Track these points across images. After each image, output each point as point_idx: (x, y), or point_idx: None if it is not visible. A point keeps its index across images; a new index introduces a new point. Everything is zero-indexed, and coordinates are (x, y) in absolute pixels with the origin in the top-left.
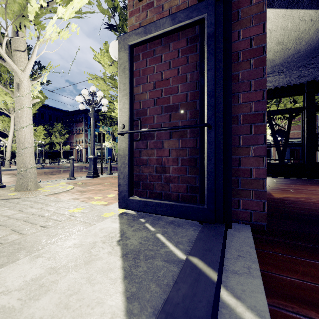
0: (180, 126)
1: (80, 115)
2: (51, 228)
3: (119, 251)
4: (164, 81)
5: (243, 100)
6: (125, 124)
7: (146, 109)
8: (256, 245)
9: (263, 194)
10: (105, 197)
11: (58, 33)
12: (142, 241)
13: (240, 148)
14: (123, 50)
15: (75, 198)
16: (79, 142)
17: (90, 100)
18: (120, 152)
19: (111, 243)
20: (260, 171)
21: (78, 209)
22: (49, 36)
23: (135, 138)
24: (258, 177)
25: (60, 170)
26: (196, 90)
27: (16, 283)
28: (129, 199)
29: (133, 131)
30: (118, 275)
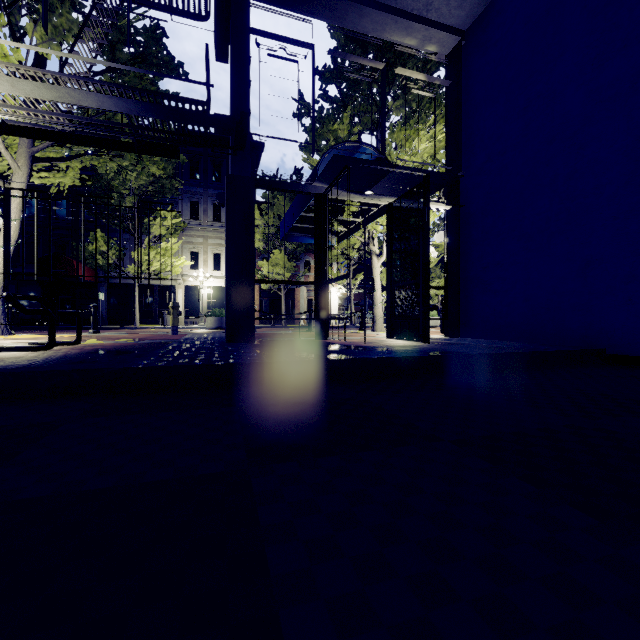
0: None
1: None
2: None
3: None
4: None
5: None
6: None
7: None
8: None
9: None
10: None
11: None
12: None
13: None
14: None
15: None
16: None
17: None
18: None
19: None
20: None
21: None
22: None
23: None
24: None
25: None
26: None
27: None
28: None
29: None
30: None
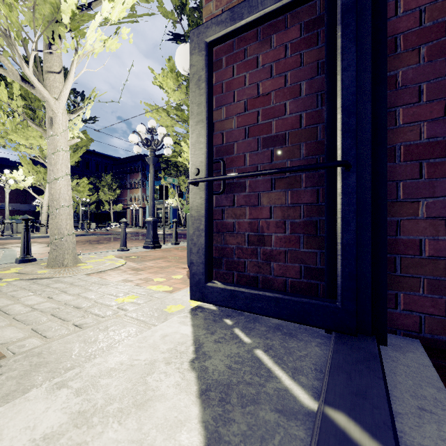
0: (295, 166)
1: (136, 163)
2: (88, 328)
3: (195, 383)
4: (261, 98)
5: (405, 120)
6: (201, 167)
7: (232, 145)
8: (445, 384)
9: (445, 285)
10: (169, 279)
11: (103, 42)
12: (233, 365)
13: (400, 204)
14: (197, 51)
15: (126, 279)
16: (135, 199)
17: (148, 140)
18: (192, 211)
19: (181, 366)
20: (439, 245)
21: (130, 298)
22: (90, 47)
23: (215, 190)
24: (436, 254)
25: (109, 238)
26: (317, 108)
27: (16, 443)
28: (207, 286)
29: (214, 178)
30: (194, 441)
